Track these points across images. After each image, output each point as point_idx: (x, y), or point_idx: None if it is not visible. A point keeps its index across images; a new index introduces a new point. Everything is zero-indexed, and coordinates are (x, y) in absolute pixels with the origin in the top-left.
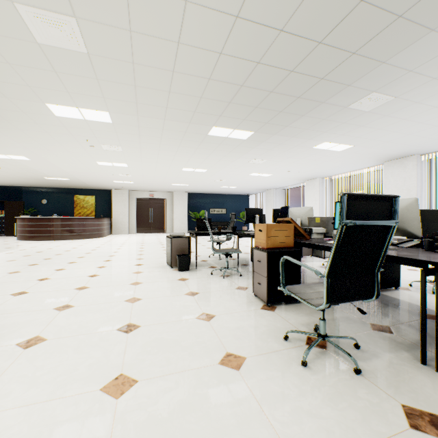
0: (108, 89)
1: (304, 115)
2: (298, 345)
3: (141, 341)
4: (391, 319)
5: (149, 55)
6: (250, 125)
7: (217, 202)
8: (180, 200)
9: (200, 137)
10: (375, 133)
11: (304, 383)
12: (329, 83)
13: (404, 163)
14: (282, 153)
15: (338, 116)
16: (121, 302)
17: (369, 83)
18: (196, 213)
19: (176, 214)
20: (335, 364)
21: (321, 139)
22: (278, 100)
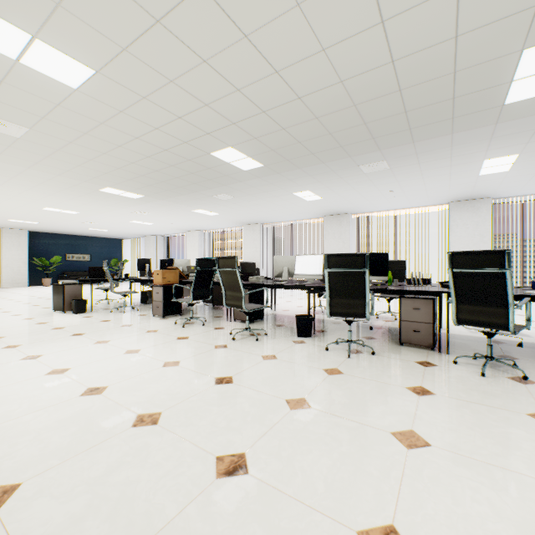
0: (13, 152)
1: (185, 194)
2: (181, 325)
3: (95, 335)
4: (224, 314)
5: (77, 151)
6: (143, 192)
7: (77, 245)
8: (15, 241)
9: (90, 190)
10: (232, 210)
11: (184, 330)
12: (199, 186)
13: (254, 228)
14: (167, 211)
15: (207, 199)
16: (50, 330)
17: (221, 190)
18: (45, 259)
19: (9, 261)
20: (196, 325)
21: (198, 208)
22: (167, 186)
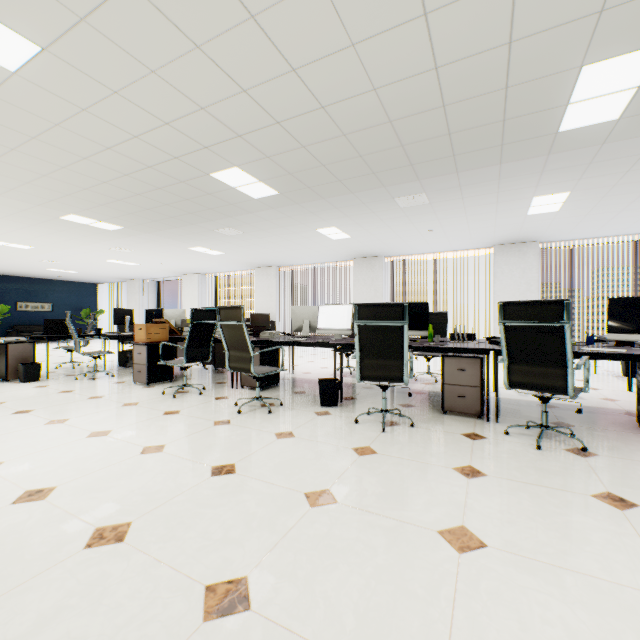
0: None
1: (178, 227)
2: (171, 394)
3: (49, 412)
4: (229, 379)
5: (23, 162)
6: (122, 222)
7: (33, 291)
8: None
9: (47, 217)
10: (240, 248)
11: (174, 401)
12: (197, 216)
13: (268, 271)
14: (156, 248)
15: (208, 233)
16: None
17: (225, 223)
18: None
19: None
20: (191, 395)
21: (196, 244)
22: (154, 215)
